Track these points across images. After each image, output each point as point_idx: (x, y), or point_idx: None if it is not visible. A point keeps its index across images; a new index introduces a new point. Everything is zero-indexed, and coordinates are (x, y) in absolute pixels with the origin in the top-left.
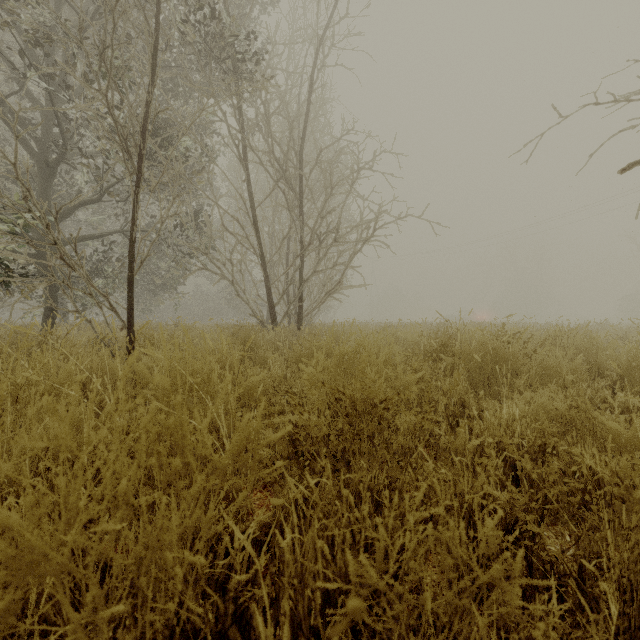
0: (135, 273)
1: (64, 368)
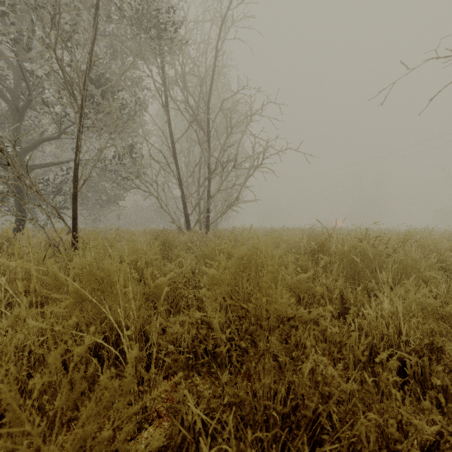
0: (79, 190)
1: (7, 266)
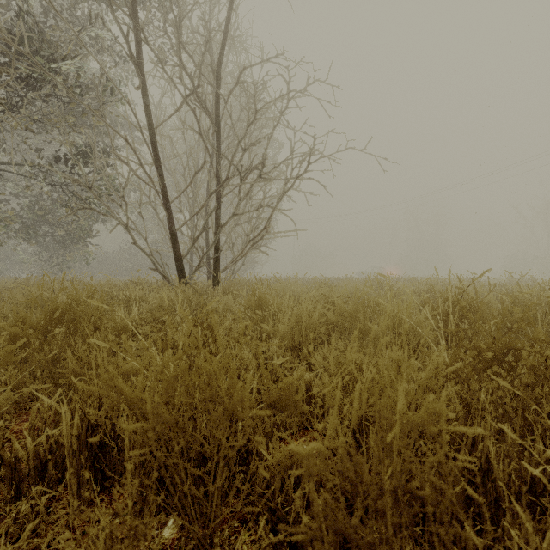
0: None
1: None
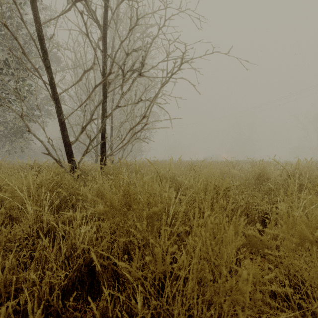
0: None
1: None
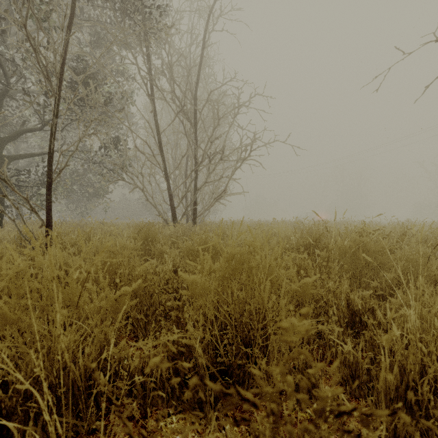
0: (54, 179)
1: None
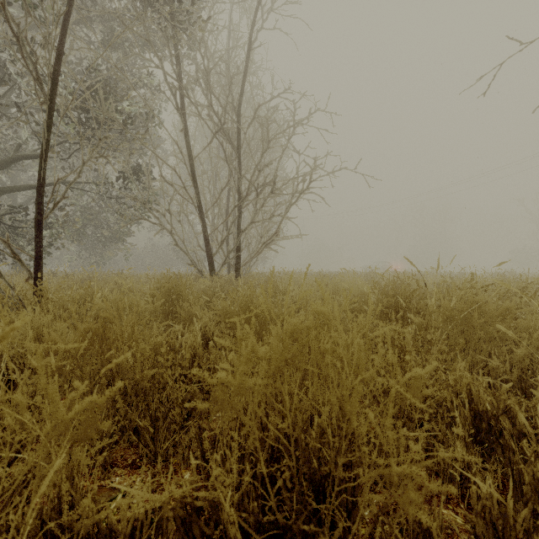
0: (45, 216)
1: None
